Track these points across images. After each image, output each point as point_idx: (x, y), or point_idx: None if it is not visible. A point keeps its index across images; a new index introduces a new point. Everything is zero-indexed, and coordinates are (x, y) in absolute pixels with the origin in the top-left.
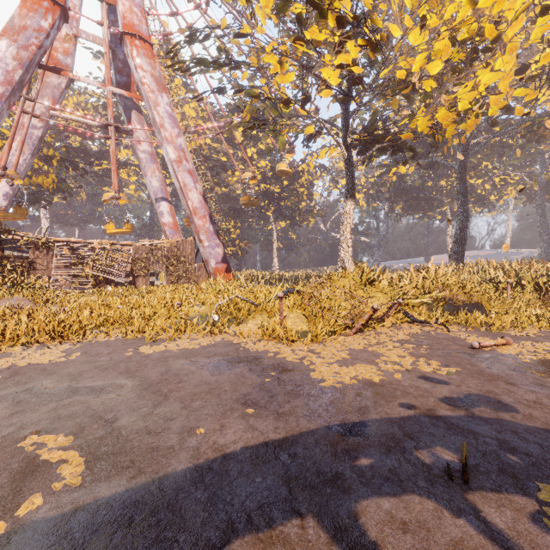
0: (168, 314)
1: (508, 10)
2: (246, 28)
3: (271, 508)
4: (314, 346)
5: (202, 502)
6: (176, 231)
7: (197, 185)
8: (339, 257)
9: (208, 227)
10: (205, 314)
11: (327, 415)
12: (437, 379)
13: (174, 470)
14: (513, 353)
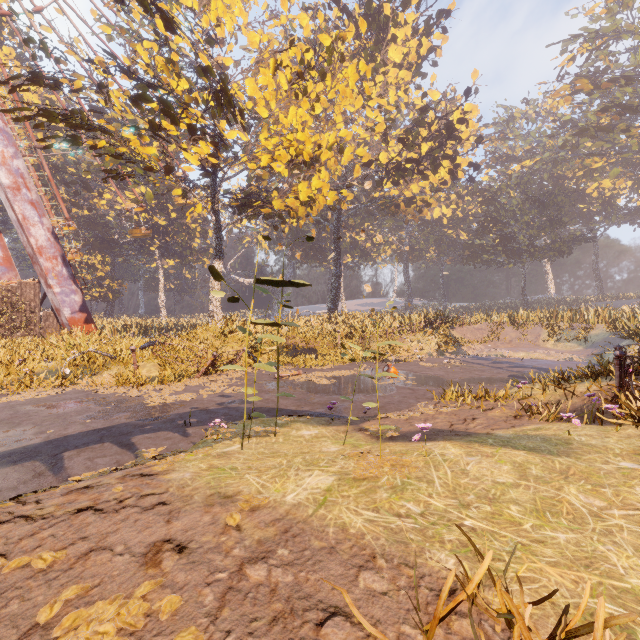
0: (7, 371)
1: (323, 142)
2: (102, 104)
3: (89, 443)
4: (160, 387)
5: (51, 447)
6: (9, 268)
7: (43, 219)
8: (210, 310)
9: (60, 270)
10: (55, 369)
11: (141, 416)
12: (229, 395)
13: (33, 443)
14: (295, 379)
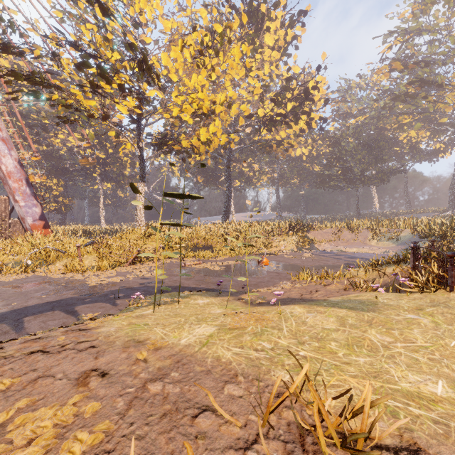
0: None
1: (217, 100)
2: (55, 68)
3: (43, 311)
4: (98, 273)
5: (15, 314)
6: None
7: (12, 152)
8: (136, 219)
9: (24, 189)
10: (20, 261)
11: (83, 293)
12: (148, 278)
13: (1, 312)
14: (197, 267)
